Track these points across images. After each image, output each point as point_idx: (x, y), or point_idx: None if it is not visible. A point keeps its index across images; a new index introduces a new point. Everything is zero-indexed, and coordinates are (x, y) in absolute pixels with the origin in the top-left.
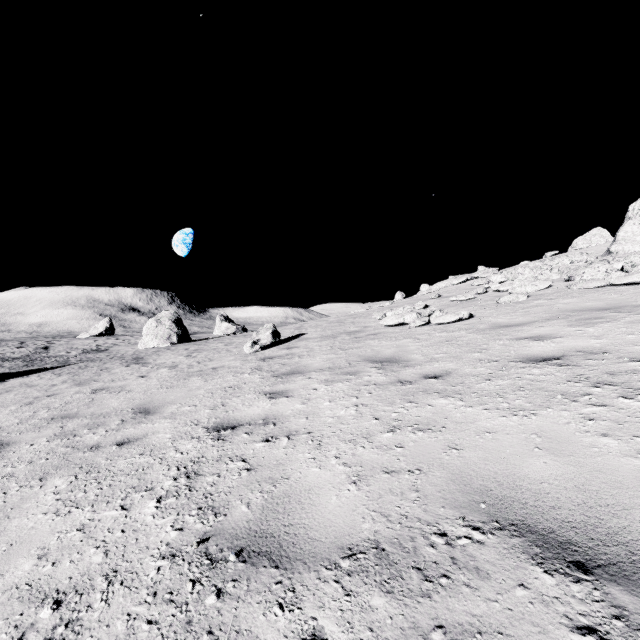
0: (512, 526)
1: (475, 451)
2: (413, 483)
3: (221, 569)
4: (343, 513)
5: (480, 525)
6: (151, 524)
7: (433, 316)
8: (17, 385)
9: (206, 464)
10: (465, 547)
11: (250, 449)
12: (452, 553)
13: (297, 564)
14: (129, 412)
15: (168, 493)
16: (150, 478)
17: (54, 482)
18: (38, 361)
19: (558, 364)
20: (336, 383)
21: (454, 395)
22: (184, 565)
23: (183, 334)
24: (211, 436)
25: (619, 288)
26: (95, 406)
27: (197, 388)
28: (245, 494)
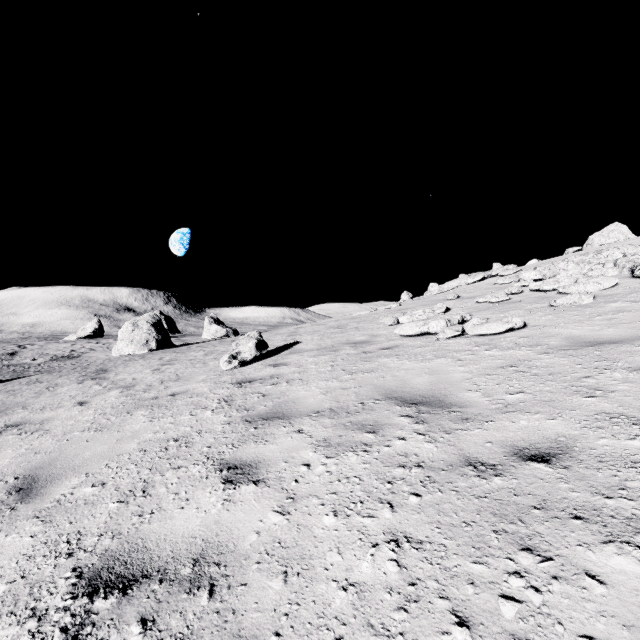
0: None
1: None
2: None
3: None
4: None
5: None
6: None
7: (469, 324)
8: None
9: None
10: None
11: None
12: None
13: None
14: (5, 486)
15: None
16: None
17: None
18: None
19: None
20: (344, 452)
21: (637, 537)
22: None
23: (163, 339)
24: (68, 616)
25: None
26: None
27: (131, 436)
28: None
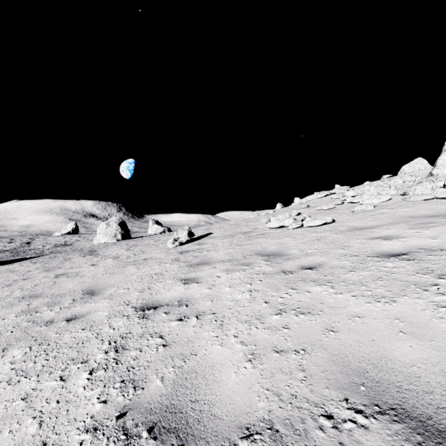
0: (391, 410)
1: (349, 334)
2: (299, 363)
3: (134, 445)
4: (241, 390)
5: (362, 408)
6: (81, 395)
7: (305, 221)
8: (3, 271)
9: (131, 339)
10: (351, 432)
11: (167, 327)
12: (340, 438)
13: (201, 443)
14: (79, 293)
15: (99, 365)
16: (87, 351)
17: (13, 352)
18: (22, 252)
19: (406, 259)
20: (234, 272)
21: (327, 283)
22: (103, 440)
23: (125, 233)
24: (138, 315)
25: (443, 200)
26: (55, 288)
27: (131, 274)
28: (160, 369)
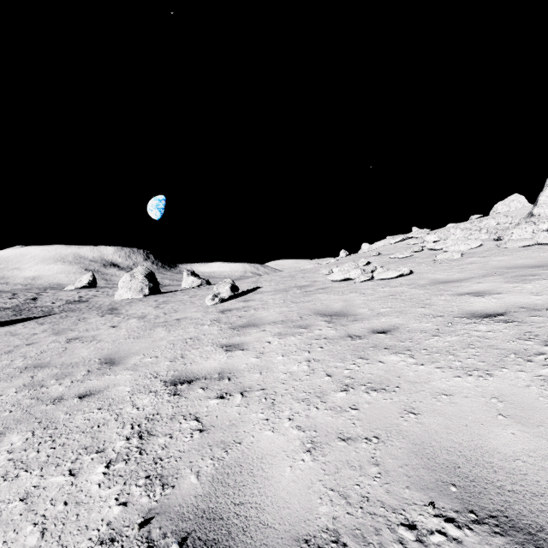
0: (491, 519)
1: (434, 417)
2: (372, 454)
3: None
4: (298, 490)
5: (453, 515)
6: (95, 495)
7: (376, 272)
8: (3, 333)
9: (160, 422)
10: (440, 547)
11: (204, 406)
12: None
13: None
14: (96, 362)
15: (118, 456)
16: (103, 437)
17: (11, 438)
18: (26, 311)
19: (503, 320)
20: (289, 336)
21: (404, 351)
22: None
23: (154, 287)
24: (168, 390)
25: (547, 247)
26: (66, 355)
27: (160, 339)
28: (195, 461)
